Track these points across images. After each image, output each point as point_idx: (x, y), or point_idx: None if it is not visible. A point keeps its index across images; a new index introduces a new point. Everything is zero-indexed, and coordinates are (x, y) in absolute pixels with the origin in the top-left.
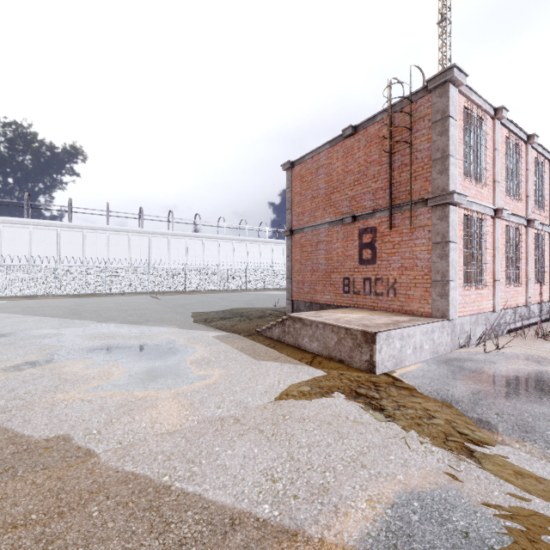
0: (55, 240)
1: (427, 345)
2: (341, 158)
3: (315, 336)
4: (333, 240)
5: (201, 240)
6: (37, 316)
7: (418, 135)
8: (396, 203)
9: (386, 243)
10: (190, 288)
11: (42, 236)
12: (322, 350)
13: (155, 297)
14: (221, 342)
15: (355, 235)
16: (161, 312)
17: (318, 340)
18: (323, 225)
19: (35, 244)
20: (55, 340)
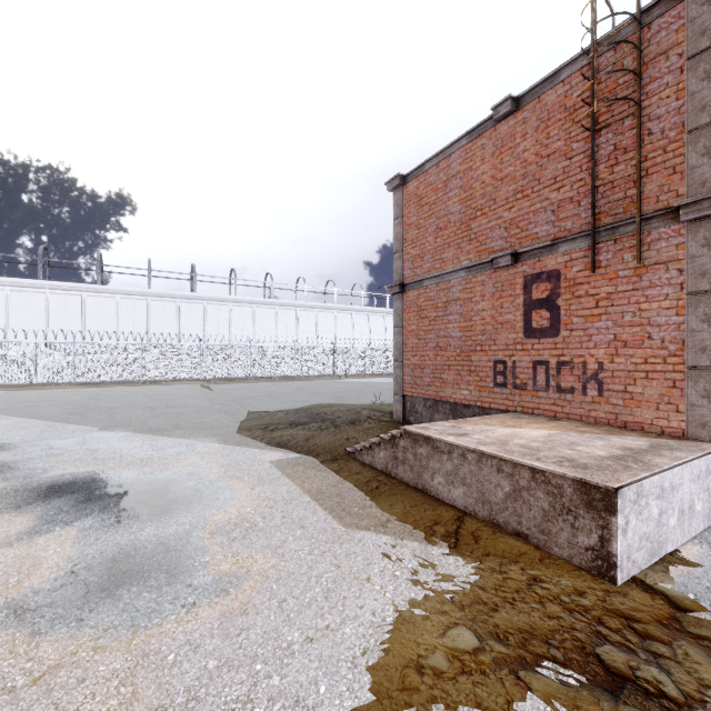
0: (79, 308)
1: (700, 503)
2: (490, 157)
3: (460, 475)
4: (474, 297)
5: (273, 308)
6: (19, 417)
7: (652, 88)
8: (603, 223)
9: (580, 298)
10: (257, 373)
11: (62, 304)
12: (475, 505)
13: (206, 387)
14: (282, 476)
15: (516, 286)
16: (205, 411)
17: (465, 484)
18: (457, 273)
19: (53, 314)
20: (3, 467)
